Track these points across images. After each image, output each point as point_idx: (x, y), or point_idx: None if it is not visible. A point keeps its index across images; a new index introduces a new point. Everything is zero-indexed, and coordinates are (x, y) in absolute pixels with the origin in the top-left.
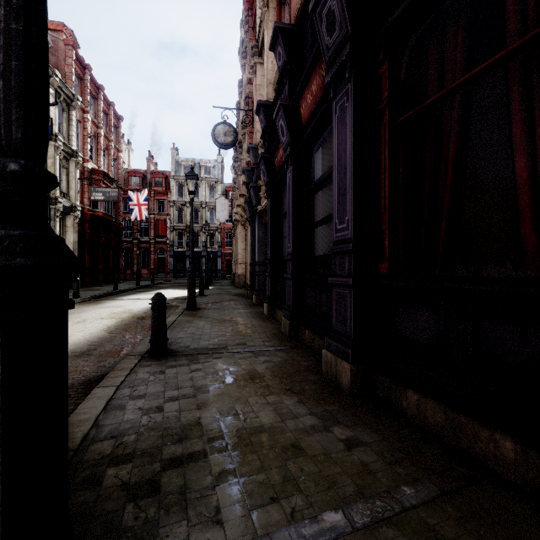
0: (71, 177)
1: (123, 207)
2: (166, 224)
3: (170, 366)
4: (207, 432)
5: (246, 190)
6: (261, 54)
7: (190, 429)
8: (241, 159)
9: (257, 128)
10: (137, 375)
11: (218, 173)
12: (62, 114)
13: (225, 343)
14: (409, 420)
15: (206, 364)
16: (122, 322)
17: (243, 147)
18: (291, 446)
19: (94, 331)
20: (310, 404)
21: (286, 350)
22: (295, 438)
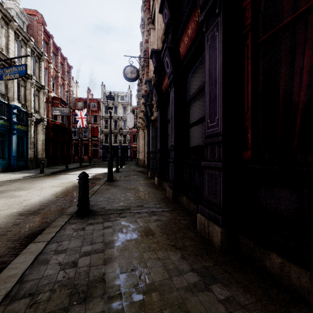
0: (41, 101)
1: (73, 119)
2: (98, 129)
3: (89, 224)
4: (109, 290)
5: (144, 107)
6: (153, 23)
7: (95, 286)
8: (141, 88)
9: (151, 69)
10: (65, 232)
11: (128, 99)
12: (35, 64)
13: (129, 205)
14: (273, 278)
15: (114, 222)
16: (66, 189)
17: (142, 82)
18: (178, 308)
19: (46, 195)
20: (190, 260)
21: (170, 211)
22: (181, 298)
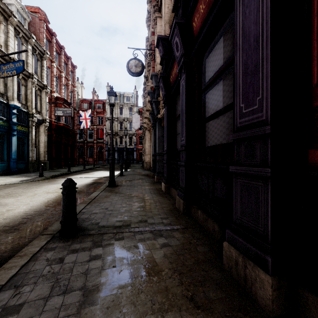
0: (43, 101)
1: (78, 121)
2: (103, 131)
3: (72, 250)
4: None
5: (150, 106)
6: (160, 10)
7: None
8: (147, 85)
9: (157, 62)
10: (34, 265)
11: (134, 100)
12: (37, 62)
13: (129, 220)
14: None
15: (107, 249)
16: (60, 196)
17: (148, 79)
18: None
19: (35, 204)
20: None
21: (182, 230)
22: None
